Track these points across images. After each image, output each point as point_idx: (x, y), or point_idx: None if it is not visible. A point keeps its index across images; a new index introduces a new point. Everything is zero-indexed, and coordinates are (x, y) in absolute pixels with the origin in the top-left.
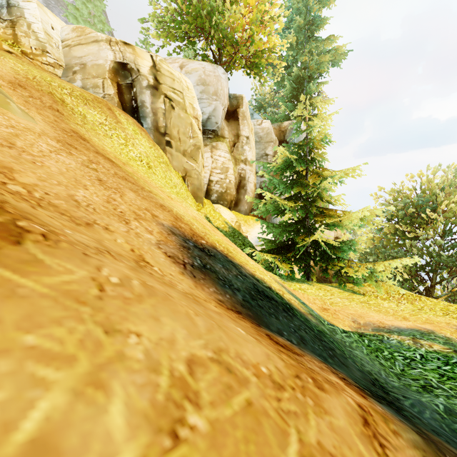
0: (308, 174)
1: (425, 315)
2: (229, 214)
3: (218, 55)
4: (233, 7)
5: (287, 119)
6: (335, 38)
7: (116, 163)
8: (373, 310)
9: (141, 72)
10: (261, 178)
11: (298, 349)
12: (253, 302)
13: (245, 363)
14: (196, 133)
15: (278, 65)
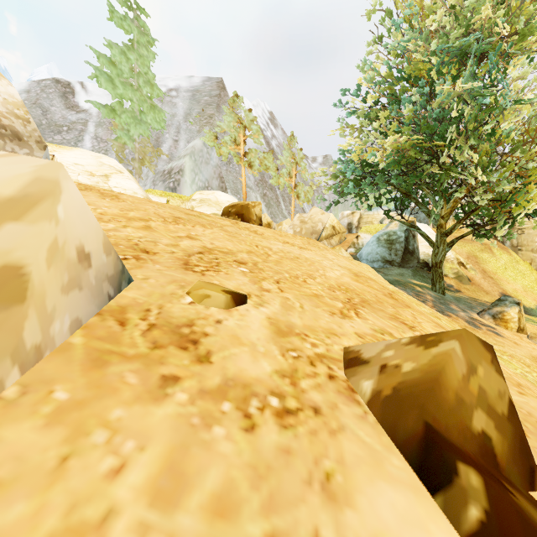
0: None
1: None
2: None
3: None
4: None
5: None
6: None
7: (492, 278)
8: None
9: None
10: None
11: None
12: None
13: None
14: None
15: None
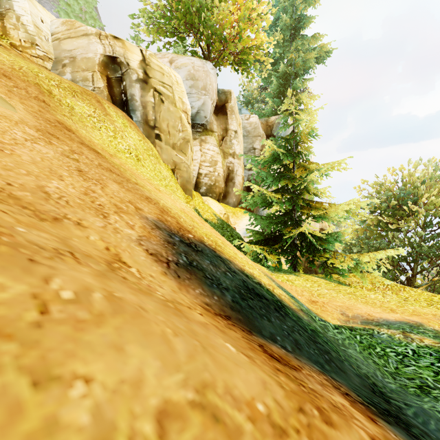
0: (294, 167)
1: (412, 306)
2: (218, 206)
3: (207, 51)
4: (222, 4)
5: (274, 114)
6: (320, 36)
7: (101, 155)
8: (360, 301)
9: (130, 66)
10: (249, 172)
11: (294, 359)
12: (243, 303)
13: (236, 401)
14: (185, 126)
15: (266, 61)
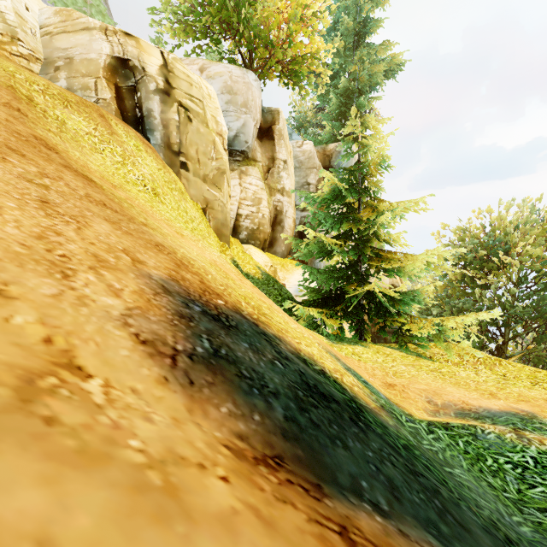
0: (360, 207)
1: (515, 388)
2: (262, 257)
3: (249, 59)
4: None
5: (333, 141)
6: (390, 44)
7: (96, 183)
8: (450, 382)
9: (147, 72)
10: (302, 213)
11: (400, 541)
12: (302, 418)
13: None
14: (219, 153)
15: (323, 74)
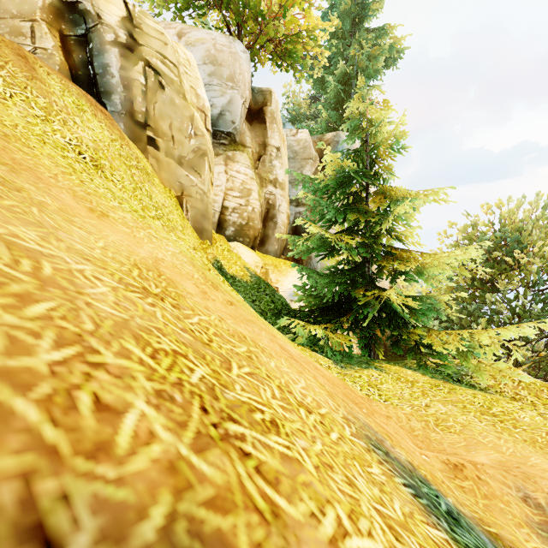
0: (368, 197)
1: None
2: (252, 256)
3: (238, 35)
4: None
5: (330, 131)
6: (391, 28)
7: None
8: (523, 440)
9: (102, 19)
10: (296, 208)
11: None
12: None
13: None
14: (199, 131)
15: (319, 56)
